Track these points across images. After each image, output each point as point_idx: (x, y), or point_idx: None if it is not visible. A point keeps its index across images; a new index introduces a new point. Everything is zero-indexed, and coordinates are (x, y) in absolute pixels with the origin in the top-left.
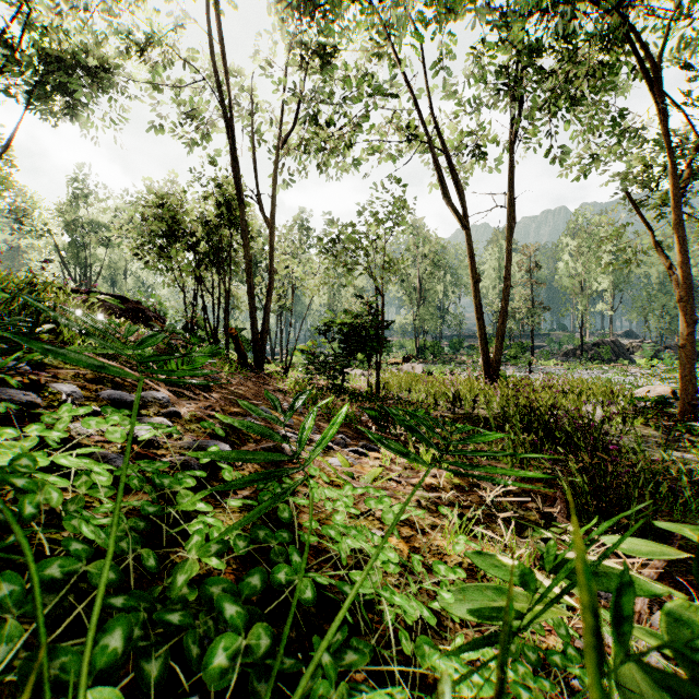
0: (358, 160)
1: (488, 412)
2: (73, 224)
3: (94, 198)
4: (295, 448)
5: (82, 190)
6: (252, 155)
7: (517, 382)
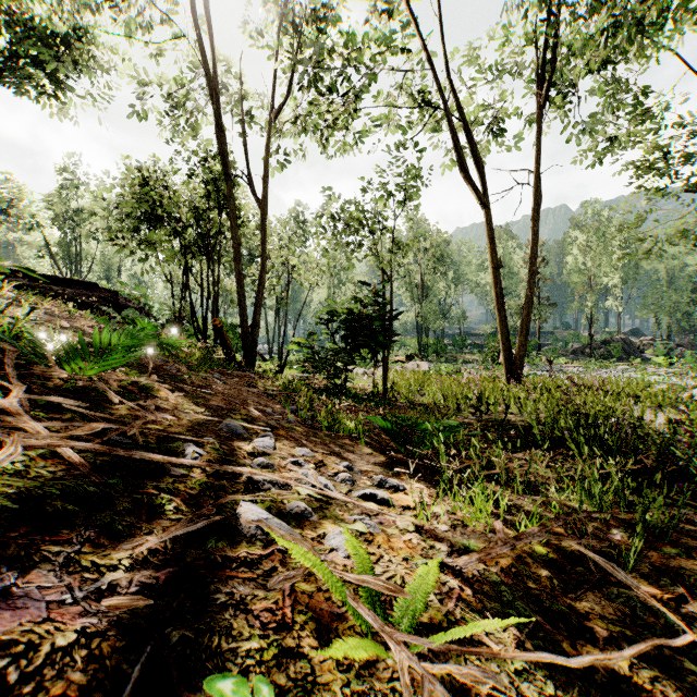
0: (361, 133)
1: (532, 421)
2: (63, 217)
3: (84, 190)
4: (261, 515)
5: (71, 181)
6: (244, 131)
7: (541, 382)
